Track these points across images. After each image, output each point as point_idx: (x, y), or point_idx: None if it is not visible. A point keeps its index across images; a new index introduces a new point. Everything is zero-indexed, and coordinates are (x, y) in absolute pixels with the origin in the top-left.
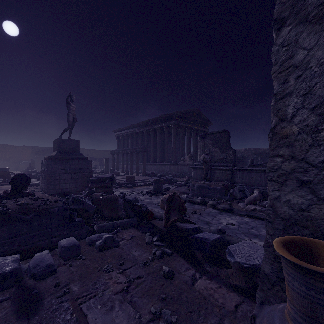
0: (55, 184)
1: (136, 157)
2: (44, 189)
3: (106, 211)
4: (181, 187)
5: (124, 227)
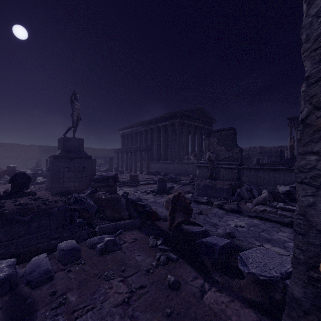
0: (60, 182)
1: (140, 155)
2: (48, 187)
3: (108, 211)
4: (186, 186)
5: (127, 228)
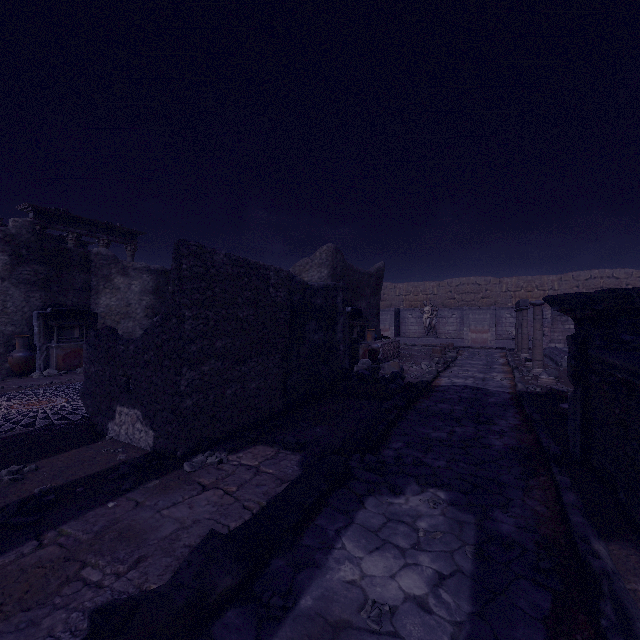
0: None
1: None
2: None
3: None
4: None
5: None
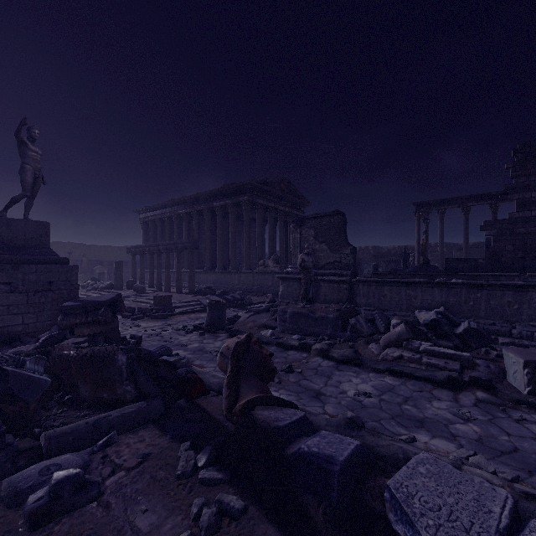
0: None
1: (178, 259)
2: None
3: (84, 386)
4: (261, 315)
5: (127, 427)
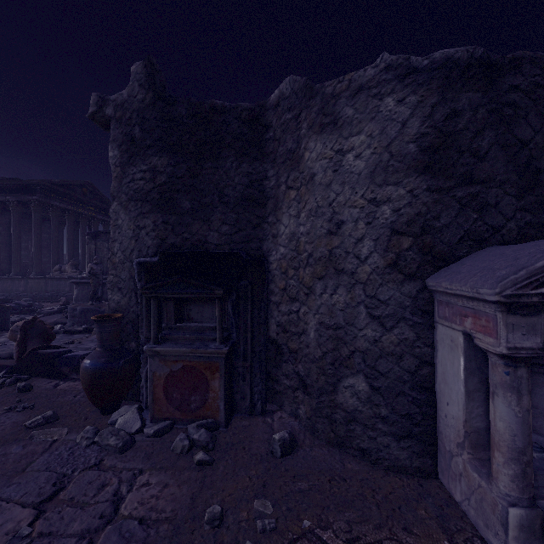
0: None
1: None
2: None
3: None
4: (53, 316)
5: None
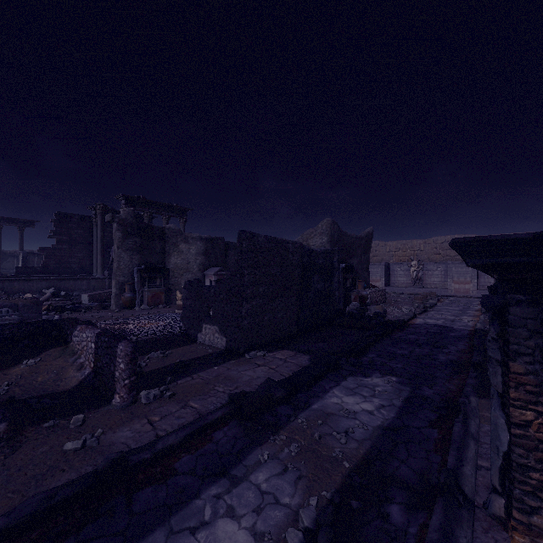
0: None
1: None
2: None
3: None
4: None
5: None
